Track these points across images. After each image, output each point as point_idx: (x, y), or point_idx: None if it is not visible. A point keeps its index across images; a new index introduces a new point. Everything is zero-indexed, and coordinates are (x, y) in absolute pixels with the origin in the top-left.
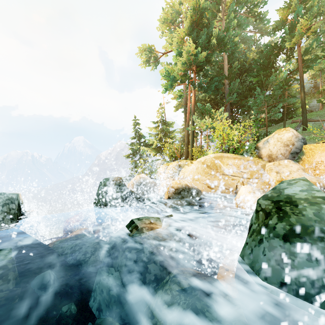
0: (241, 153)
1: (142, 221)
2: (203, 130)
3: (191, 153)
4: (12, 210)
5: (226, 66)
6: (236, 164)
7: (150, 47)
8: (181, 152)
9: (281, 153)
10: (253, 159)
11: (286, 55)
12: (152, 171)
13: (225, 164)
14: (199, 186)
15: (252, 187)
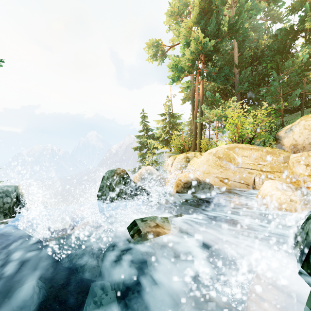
0: (257, 143)
1: (147, 223)
2: (212, 120)
3: (199, 145)
4: (6, 205)
5: (236, 54)
6: (253, 156)
7: (157, 42)
8: (188, 143)
9: (309, 143)
10: (274, 150)
11: (305, 38)
12: (159, 163)
13: (239, 156)
14: (210, 179)
15: (280, 182)
